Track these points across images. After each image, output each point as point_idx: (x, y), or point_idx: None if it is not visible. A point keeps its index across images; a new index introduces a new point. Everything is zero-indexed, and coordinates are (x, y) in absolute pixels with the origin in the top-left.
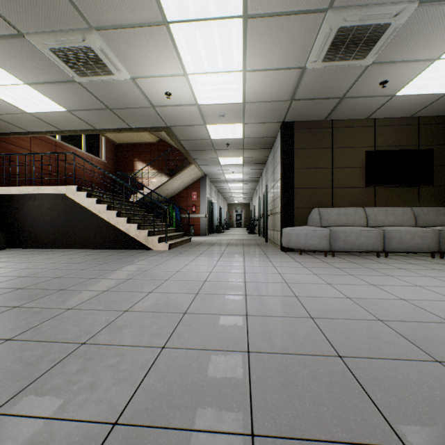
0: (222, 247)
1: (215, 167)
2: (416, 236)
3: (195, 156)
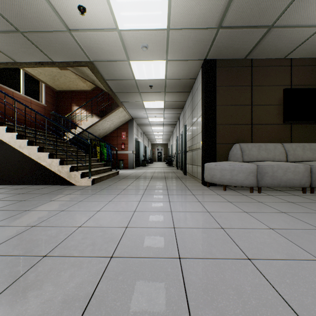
0: (145, 181)
1: (141, 110)
2: None
3: (122, 98)
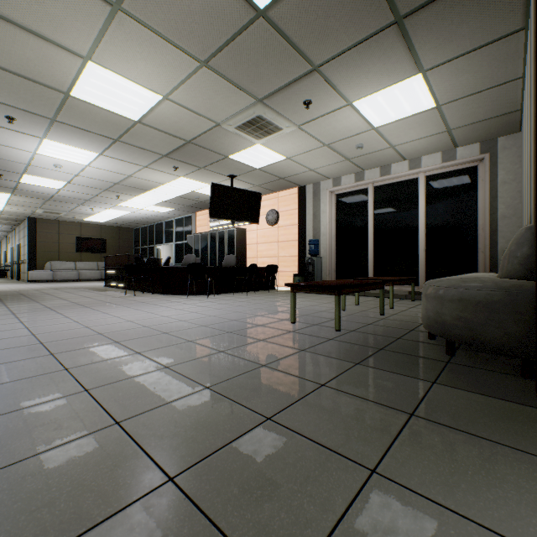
0: None
1: None
2: (93, 273)
3: None
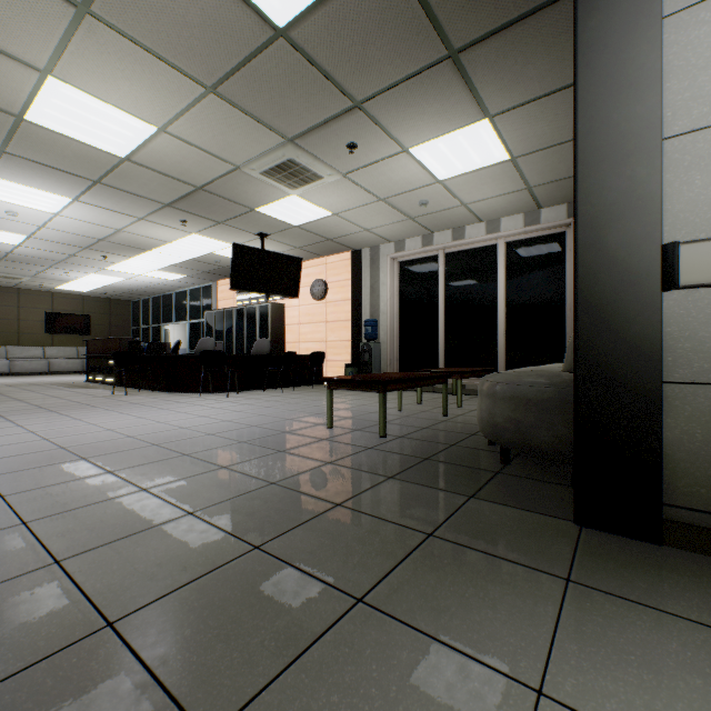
0: None
1: None
2: (70, 363)
3: None
